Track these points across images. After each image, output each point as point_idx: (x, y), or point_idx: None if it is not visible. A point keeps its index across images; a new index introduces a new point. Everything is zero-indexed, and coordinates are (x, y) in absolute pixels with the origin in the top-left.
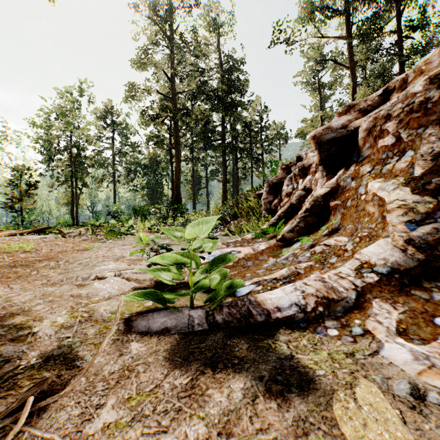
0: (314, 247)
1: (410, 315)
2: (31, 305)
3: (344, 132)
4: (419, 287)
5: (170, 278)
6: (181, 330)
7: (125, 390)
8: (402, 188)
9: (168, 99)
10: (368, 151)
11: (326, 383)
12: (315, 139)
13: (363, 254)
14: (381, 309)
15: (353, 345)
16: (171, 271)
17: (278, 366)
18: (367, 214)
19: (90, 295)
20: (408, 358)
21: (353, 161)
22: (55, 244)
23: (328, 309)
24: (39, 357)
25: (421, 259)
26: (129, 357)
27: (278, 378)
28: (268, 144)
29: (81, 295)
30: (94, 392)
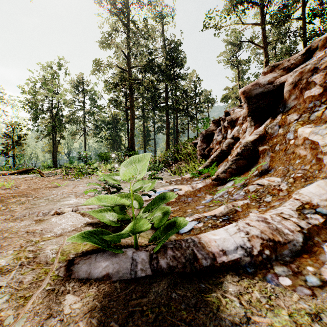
0: (247, 186)
1: None
2: None
3: (271, 87)
4: None
5: (116, 218)
6: (123, 276)
7: None
8: None
9: (125, 72)
10: (293, 102)
11: None
12: (245, 94)
13: (302, 194)
14: None
15: (313, 300)
16: (116, 212)
17: None
18: (298, 156)
19: (43, 232)
20: None
21: (279, 111)
22: (33, 182)
23: (274, 252)
24: None
25: None
26: (58, 320)
27: None
28: (200, 106)
29: (35, 232)
30: None
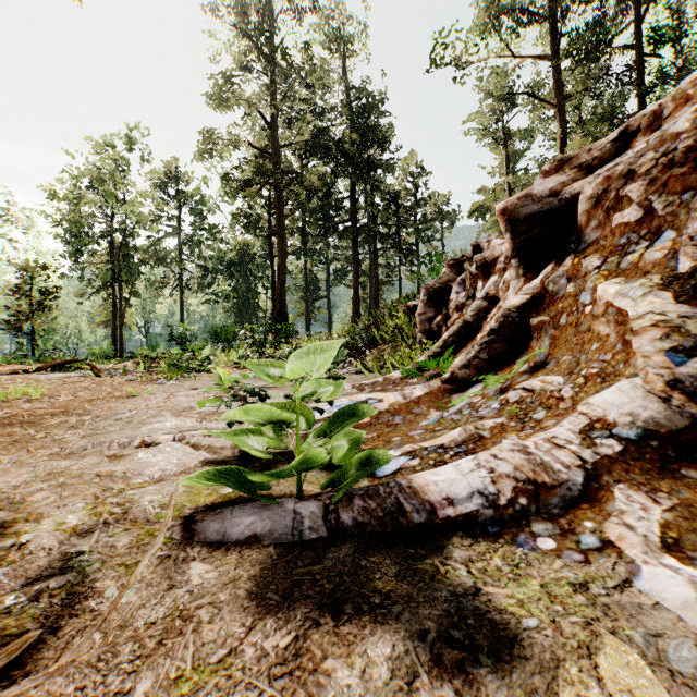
0: (506, 393)
1: (683, 515)
2: (26, 492)
3: (554, 202)
4: (694, 462)
5: (263, 447)
6: (280, 539)
7: (172, 661)
8: (658, 292)
9: (267, 156)
10: (594, 233)
11: (542, 644)
12: (506, 215)
13: (593, 405)
14: (630, 503)
15: (584, 568)
16: (265, 435)
17: (452, 610)
18: (596, 337)
19: (129, 475)
20: (689, 596)
21: (570, 250)
22: (82, 387)
23: (535, 501)
24: (23, 592)
25: (696, 414)
26: (185, 592)
27: (453, 634)
28: (426, 228)
29: (114, 475)
30: (114, 664)
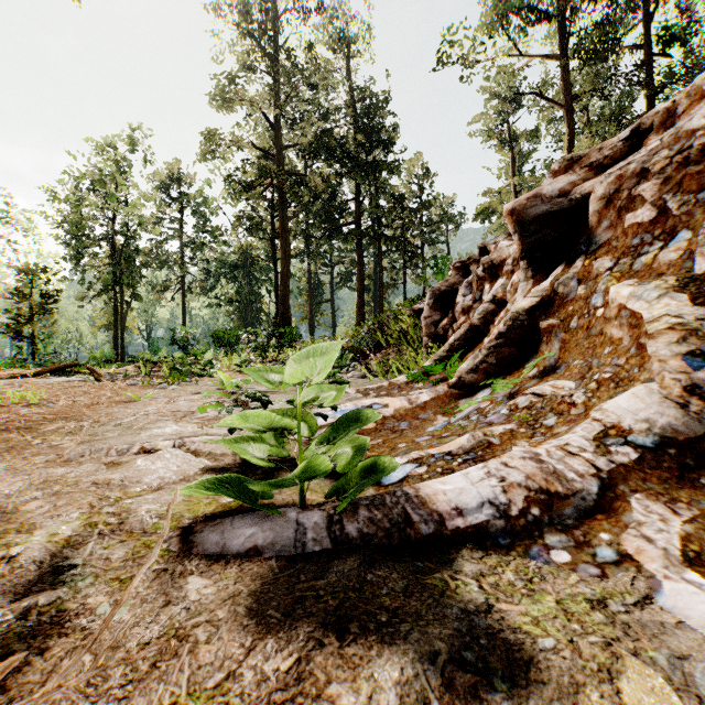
0: (515, 399)
1: (704, 526)
2: (20, 501)
3: (564, 202)
4: None
5: (264, 454)
6: (282, 551)
7: (166, 685)
8: (673, 294)
9: (270, 157)
10: (606, 234)
11: (560, 667)
12: (515, 216)
13: (607, 410)
14: (648, 514)
15: (602, 583)
16: (266, 442)
17: (464, 629)
18: (608, 340)
19: (126, 483)
20: None
21: (580, 251)
22: (82, 392)
23: (548, 511)
24: (10, 609)
25: None
26: (182, 609)
27: (465, 656)
28: (431, 231)
29: (111, 483)
30: (104, 689)
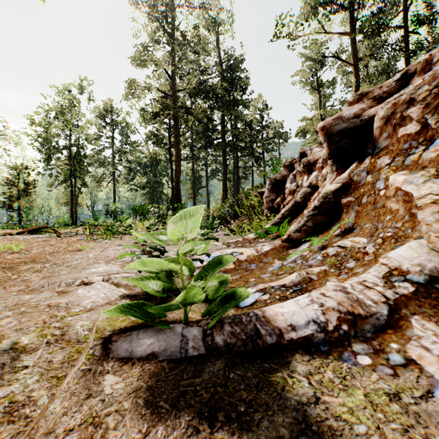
0: (326, 249)
1: None
2: None
3: (357, 122)
4: None
5: (161, 287)
6: (171, 355)
7: None
8: (434, 180)
9: (168, 97)
10: (385, 142)
11: None
12: (325, 131)
13: (391, 258)
14: (424, 330)
15: (395, 380)
16: (162, 279)
17: (300, 418)
18: (389, 211)
19: (69, 306)
20: None
21: (368, 153)
22: (48, 244)
23: (354, 327)
24: None
25: None
26: (99, 401)
27: None
28: (269, 143)
29: (59, 306)
30: None
